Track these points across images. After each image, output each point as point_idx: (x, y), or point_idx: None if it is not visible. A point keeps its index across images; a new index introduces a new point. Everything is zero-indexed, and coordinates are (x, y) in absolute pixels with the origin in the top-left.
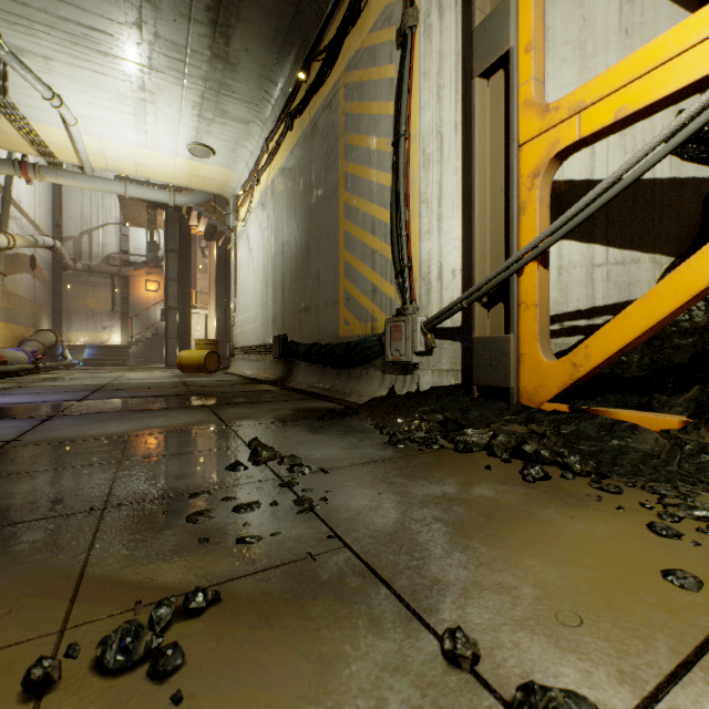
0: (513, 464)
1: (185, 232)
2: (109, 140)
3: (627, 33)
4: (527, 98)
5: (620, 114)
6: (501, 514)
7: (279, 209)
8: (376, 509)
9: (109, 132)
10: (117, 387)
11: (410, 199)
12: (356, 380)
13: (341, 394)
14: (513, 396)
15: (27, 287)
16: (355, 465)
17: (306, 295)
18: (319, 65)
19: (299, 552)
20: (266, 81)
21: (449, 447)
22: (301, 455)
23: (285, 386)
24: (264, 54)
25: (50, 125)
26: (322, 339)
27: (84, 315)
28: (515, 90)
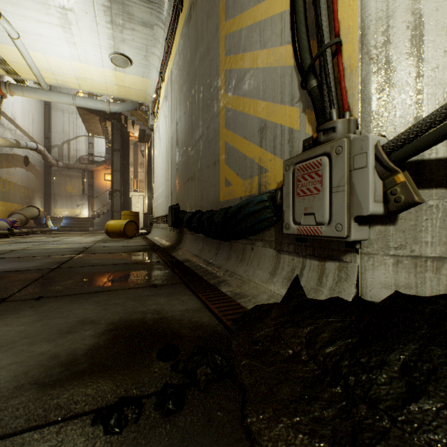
0: None
1: (126, 137)
2: (50, 55)
3: None
4: None
5: None
6: None
7: (174, 93)
8: None
9: (48, 47)
10: (13, 254)
11: None
12: (237, 257)
13: (217, 276)
14: None
15: (21, 177)
16: None
17: (191, 163)
18: None
19: None
20: None
21: None
22: None
23: (168, 255)
24: None
25: (4, 44)
26: (204, 206)
27: (65, 197)
28: None
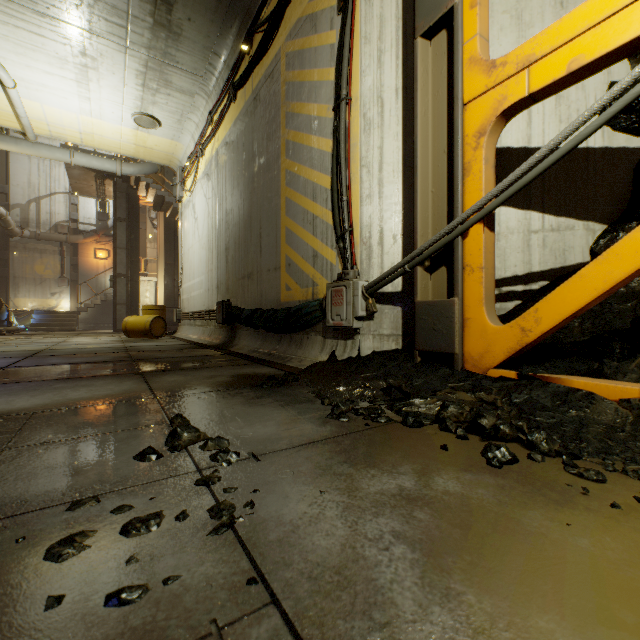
0: (470, 442)
1: (134, 202)
2: (51, 106)
3: (562, 5)
4: (472, 54)
5: (574, 65)
6: (477, 523)
7: (223, 179)
8: (317, 520)
9: (50, 97)
10: (53, 352)
11: (351, 164)
12: (297, 345)
13: (282, 359)
14: (458, 361)
15: None
16: (292, 448)
17: (248, 261)
18: (261, 37)
19: (199, 621)
20: (210, 53)
21: (396, 419)
22: (231, 435)
23: (227, 350)
24: (207, 25)
25: None
26: (264, 304)
27: (32, 281)
28: (460, 47)
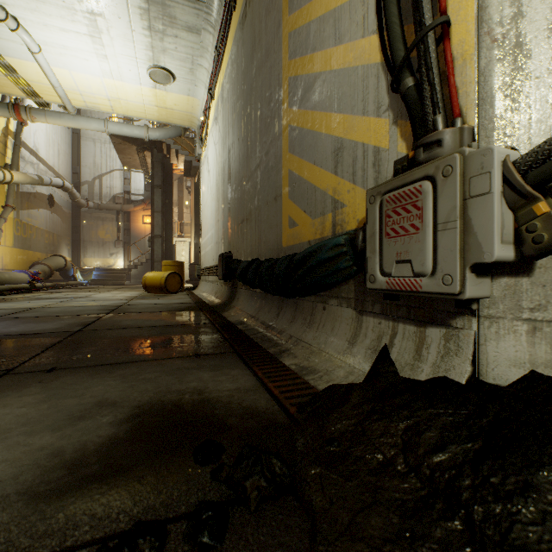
0: None
1: (168, 170)
2: (77, 71)
3: None
4: None
5: None
6: None
7: (226, 112)
8: None
9: (74, 61)
10: (31, 312)
11: None
12: (304, 319)
13: (279, 344)
14: None
15: (45, 221)
16: None
17: (247, 199)
18: None
19: None
20: None
21: None
22: None
23: (218, 315)
24: None
25: (23, 59)
26: (262, 253)
27: (96, 244)
28: None
